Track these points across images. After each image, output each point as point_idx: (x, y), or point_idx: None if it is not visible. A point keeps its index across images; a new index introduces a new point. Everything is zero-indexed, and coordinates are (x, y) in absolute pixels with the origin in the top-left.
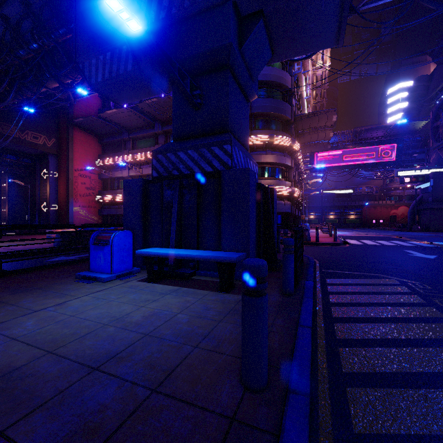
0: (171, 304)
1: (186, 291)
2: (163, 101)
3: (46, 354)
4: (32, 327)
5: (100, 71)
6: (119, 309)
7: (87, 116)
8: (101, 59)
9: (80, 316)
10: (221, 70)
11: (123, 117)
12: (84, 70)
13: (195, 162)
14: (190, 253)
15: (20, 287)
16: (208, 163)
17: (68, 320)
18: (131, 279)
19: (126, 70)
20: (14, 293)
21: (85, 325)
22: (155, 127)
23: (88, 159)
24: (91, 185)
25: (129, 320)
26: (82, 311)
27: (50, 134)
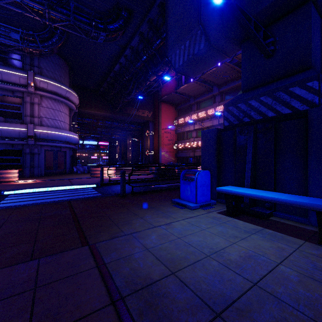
0: (263, 247)
1: (272, 234)
2: (220, 68)
3: (171, 274)
4: (155, 241)
5: (181, 57)
6: (213, 240)
7: (169, 94)
8: (182, 48)
9: (184, 240)
10: (299, 7)
11: (191, 88)
12: (171, 60)
13: (268, 107)
14: (276, 196)
15: (143, 205)
16: (284, 105)
17: (177, 241)
18: (211, 210)
19: (199, 49)
20: (141, 208)
21: (191, 251)
22: (213, 90)
23: (169, 121)
24: (171, 138)
25: (227, 256)
26: (185, 235)
27: (150, 109)
